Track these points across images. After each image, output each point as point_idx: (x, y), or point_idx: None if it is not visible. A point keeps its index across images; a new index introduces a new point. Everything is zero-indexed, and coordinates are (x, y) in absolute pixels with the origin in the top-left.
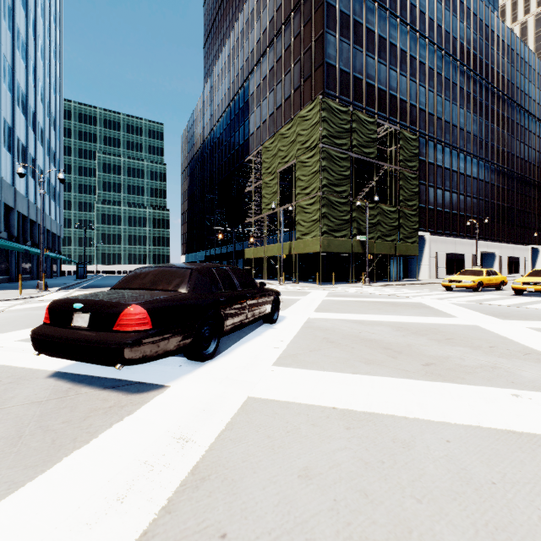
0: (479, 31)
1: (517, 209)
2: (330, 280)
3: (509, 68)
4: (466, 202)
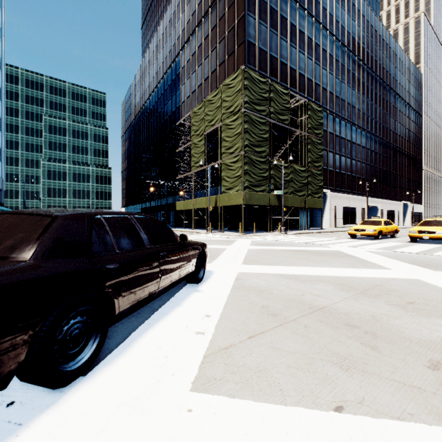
0: (366, 30)
1: (393, 172)
2: (251, 229)
3: (387, 62)
4: (357, 166)
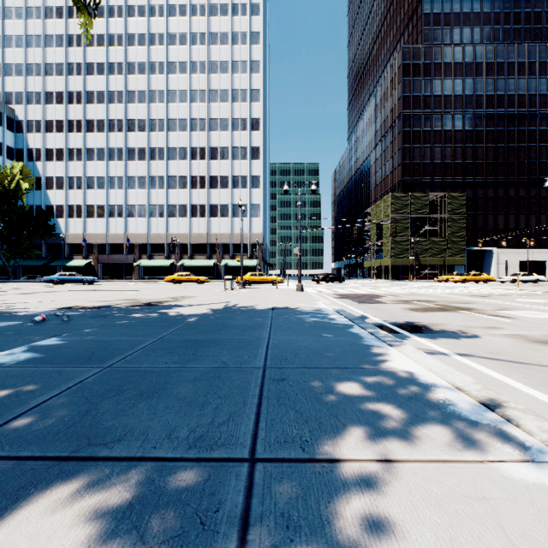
0: None
1: None
2: (405, 279)
3: None
4: None
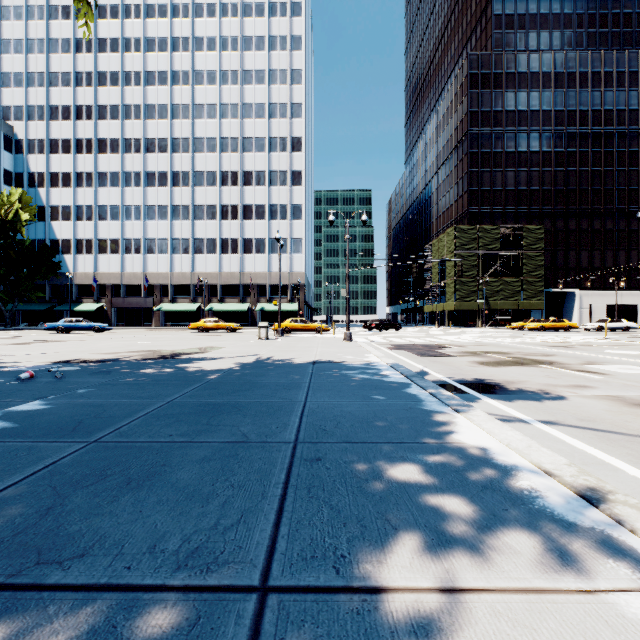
0: None
1: None
2: (473, 326)
3: None
4: None
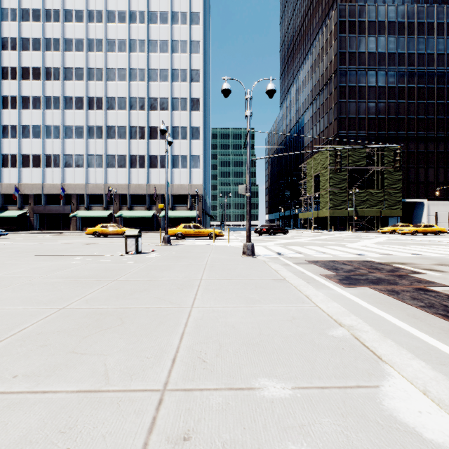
0: None
1: None
2: (341, 229)
3: None
4: None
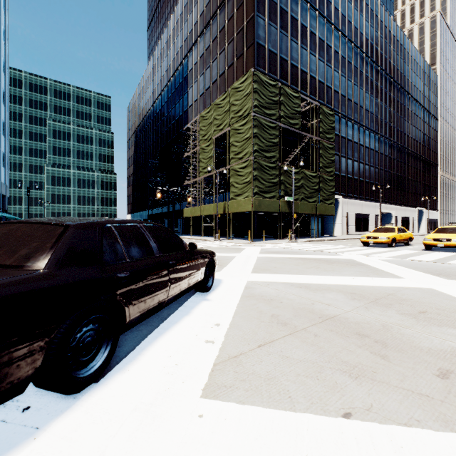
0: (380, 30)
1: (408, 178)
2: (260, 236)
3: (402, 63)
4: (370, 171)
